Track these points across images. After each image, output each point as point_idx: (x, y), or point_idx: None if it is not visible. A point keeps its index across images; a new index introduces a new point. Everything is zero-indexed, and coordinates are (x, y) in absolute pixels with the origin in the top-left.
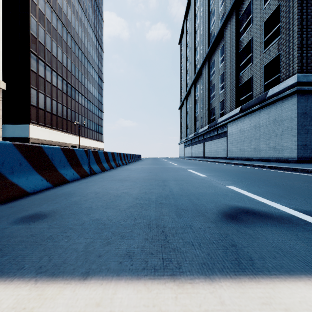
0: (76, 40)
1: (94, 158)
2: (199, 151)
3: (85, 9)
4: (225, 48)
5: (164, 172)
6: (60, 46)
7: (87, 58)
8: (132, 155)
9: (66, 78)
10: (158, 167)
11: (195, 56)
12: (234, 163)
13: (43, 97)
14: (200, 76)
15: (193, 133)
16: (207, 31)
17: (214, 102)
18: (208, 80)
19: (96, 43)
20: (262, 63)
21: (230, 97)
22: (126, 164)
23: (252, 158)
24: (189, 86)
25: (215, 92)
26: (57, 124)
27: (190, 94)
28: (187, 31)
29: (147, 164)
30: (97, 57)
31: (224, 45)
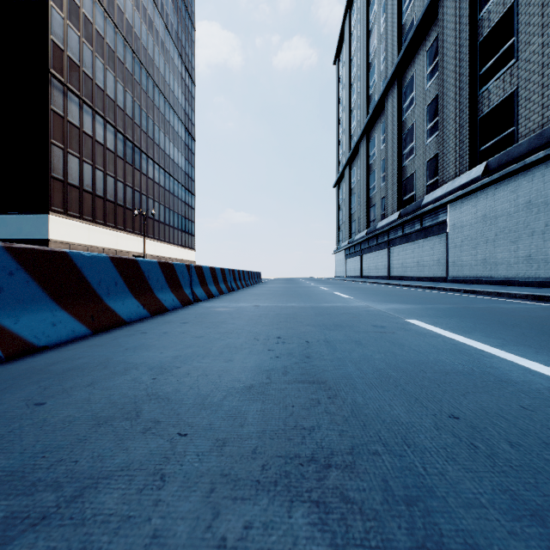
0: (142, 60)
1: (34, 282)
2: (378, 265)
3: (160, 3)
4: (443, 41)
5: (336, 342)
6: (112, 69)
7: (164, 95)
8: (240, 273)
9: (122, 129)
10: (303, 309)
11: (369, 78)
12: (501, 293)
13: (76, 163)
14: (380, 116)
15: (365, 230)
16: (396, 21)
17: (412, 164)
18: (398, 120)
19: (181, 68)
20: (548, 51)
21: (456, 145)
22: (219, 293)
23: (521, 279)
24: (355, 139)
25: (414, 143)
26: (106, 215)
27: (357, 155)
28: (352, 36)
29: (273, 293)
30: (183, 94)
31: (439, 36)
